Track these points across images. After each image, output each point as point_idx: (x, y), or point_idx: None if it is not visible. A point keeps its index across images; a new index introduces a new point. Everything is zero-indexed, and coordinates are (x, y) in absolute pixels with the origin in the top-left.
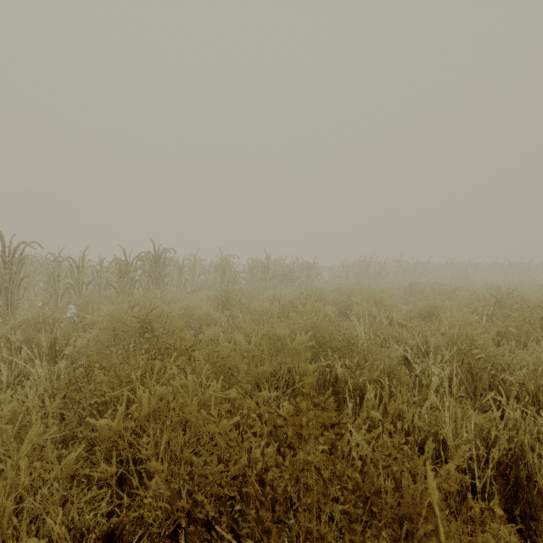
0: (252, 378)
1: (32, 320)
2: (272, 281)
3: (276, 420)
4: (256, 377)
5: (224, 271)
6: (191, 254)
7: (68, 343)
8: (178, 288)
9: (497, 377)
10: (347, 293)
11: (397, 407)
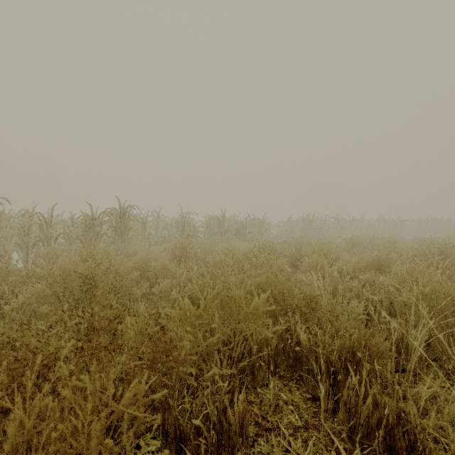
0: (199, 352)
1: None
2: (227, 235)
3: (228, 418)
4: (205, 351)
5: (183, 225)
6: (155, 211)
7: (17, 297)
8: (142, 241)
9: None
10: (295, 245)
11: (395, 404)
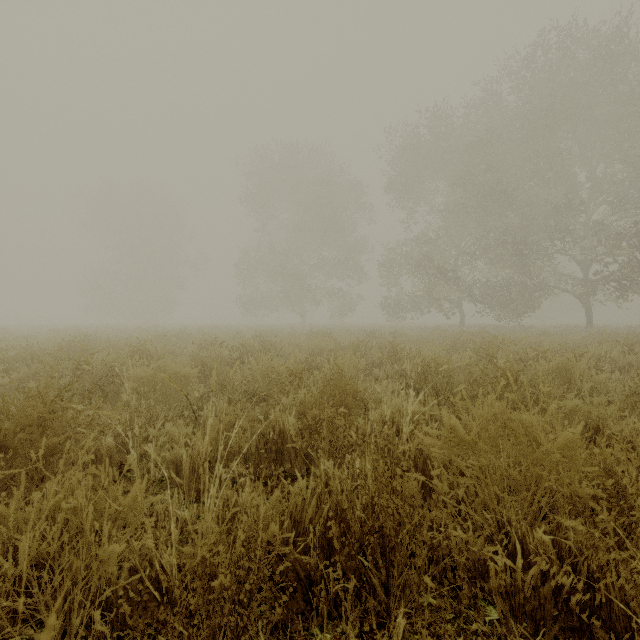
0: None
1: None
2: None
3: None
4: None
5: None
6: None
7: None
8: None
9: None
10: None
11: None
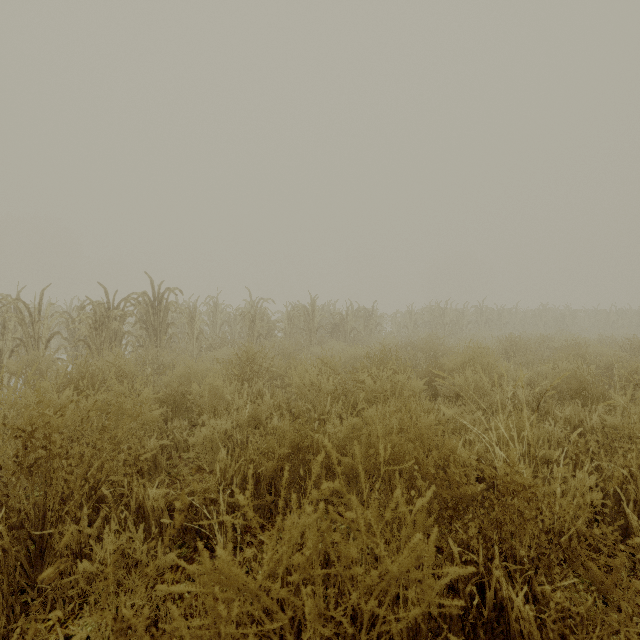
0: None
1: None
2: (319, 333)
3: None
4: None
5: (253, 319)
6: (210, 296)
7: None
8: (189, 344)
9: None
10: (425, 350)
11: None
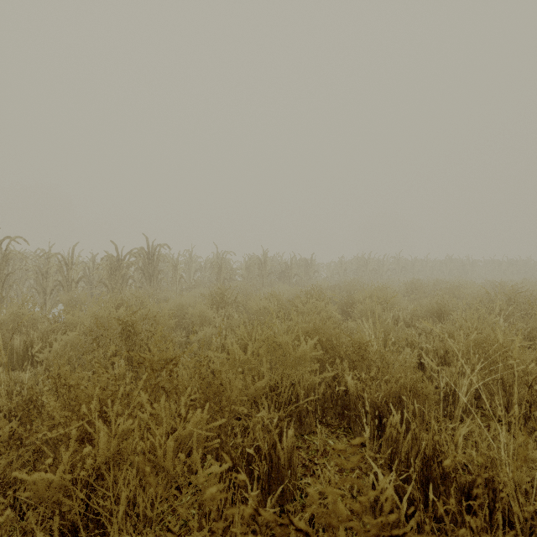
0: (248, 395)
1: (9, 320)
2: (269, 278)
3: (278, 452)
4: (253, 394)
5: (220, 267)
6: (186, 250)
7: (46, 346)
8: (173, 286)
9: (536, 391)
10: (347, 290)
11: (431, 438)
